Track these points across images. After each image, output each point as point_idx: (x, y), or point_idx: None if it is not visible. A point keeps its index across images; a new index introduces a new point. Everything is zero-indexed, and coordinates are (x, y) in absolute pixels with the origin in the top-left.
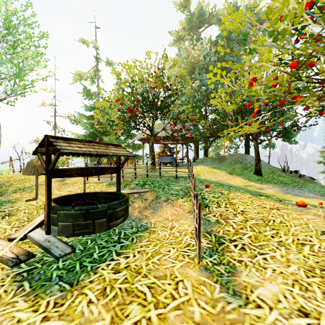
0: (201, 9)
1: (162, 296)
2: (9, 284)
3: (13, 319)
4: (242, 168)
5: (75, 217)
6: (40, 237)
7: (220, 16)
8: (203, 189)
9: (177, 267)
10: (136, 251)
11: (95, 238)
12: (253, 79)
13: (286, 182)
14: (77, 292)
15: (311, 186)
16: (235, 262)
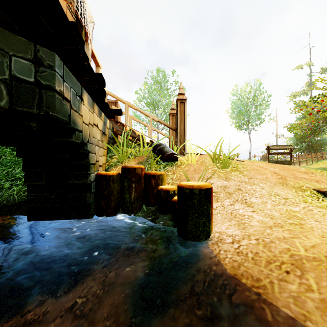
0: None
1: None
2: None
3: None
4: None
5: (274, 162)
6: None
7: None
8: None
9: None
10: None
11: None
12: None
13: None
14: None
15: None
16: None
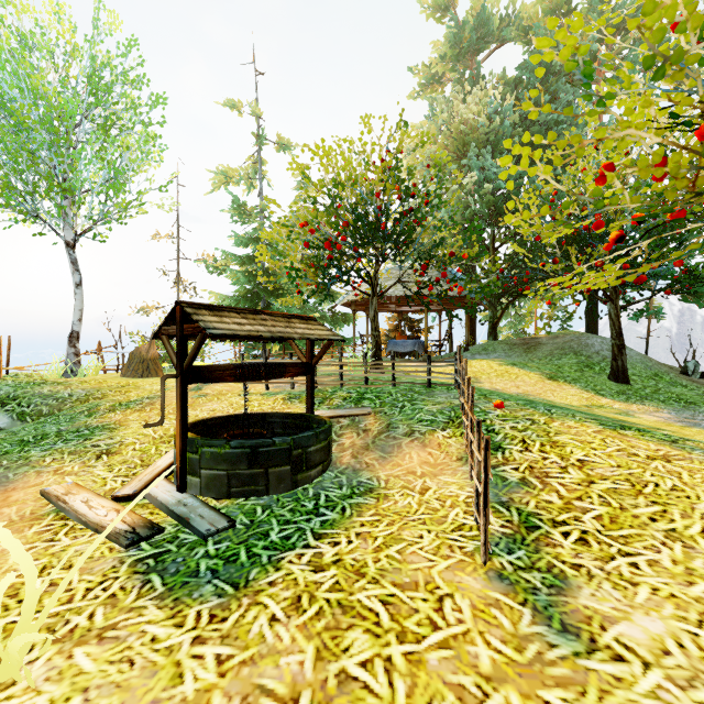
0: (483, 12)
1: (412, 621)
2: (127, 576)
3: (144, 635)
4: (580, 366)
5: (233, 460)
6: (168, 496)
7: (527, 22)
8: (490, 412)
9: (440, 570)
10: (352, 533)
11: (270, 504)
12: (606, 167)
13: (690, 398)
14: (249, 600)
15: None
16: (565, 567)
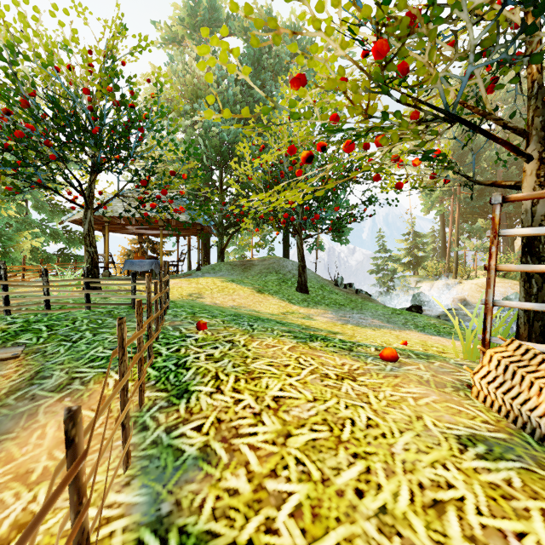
0: None
1: None
2: None
3: None
4: (279, 282)
5: None
6: None
7: (246, 23)
8: (191, 335)
9: None
10: None
11: None
12: (299, 76)
13: (341, 301)
14: None
15: (372, 307)
16: None
